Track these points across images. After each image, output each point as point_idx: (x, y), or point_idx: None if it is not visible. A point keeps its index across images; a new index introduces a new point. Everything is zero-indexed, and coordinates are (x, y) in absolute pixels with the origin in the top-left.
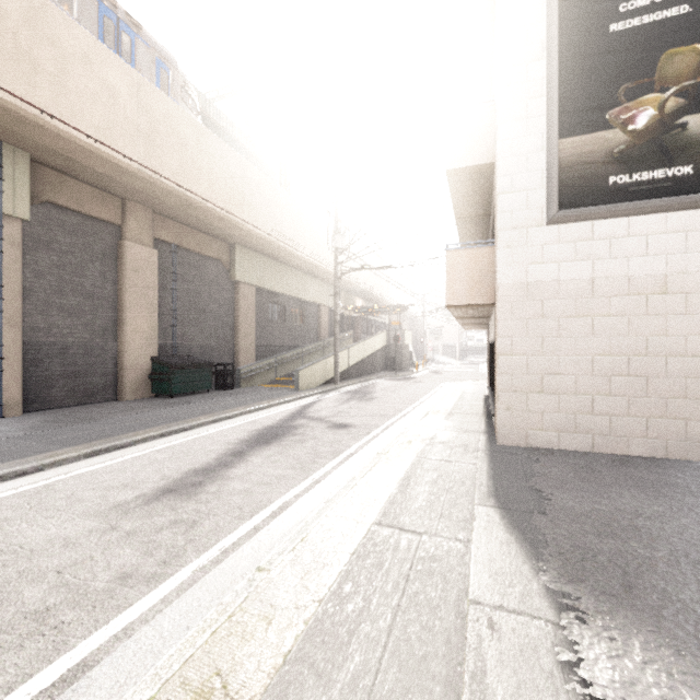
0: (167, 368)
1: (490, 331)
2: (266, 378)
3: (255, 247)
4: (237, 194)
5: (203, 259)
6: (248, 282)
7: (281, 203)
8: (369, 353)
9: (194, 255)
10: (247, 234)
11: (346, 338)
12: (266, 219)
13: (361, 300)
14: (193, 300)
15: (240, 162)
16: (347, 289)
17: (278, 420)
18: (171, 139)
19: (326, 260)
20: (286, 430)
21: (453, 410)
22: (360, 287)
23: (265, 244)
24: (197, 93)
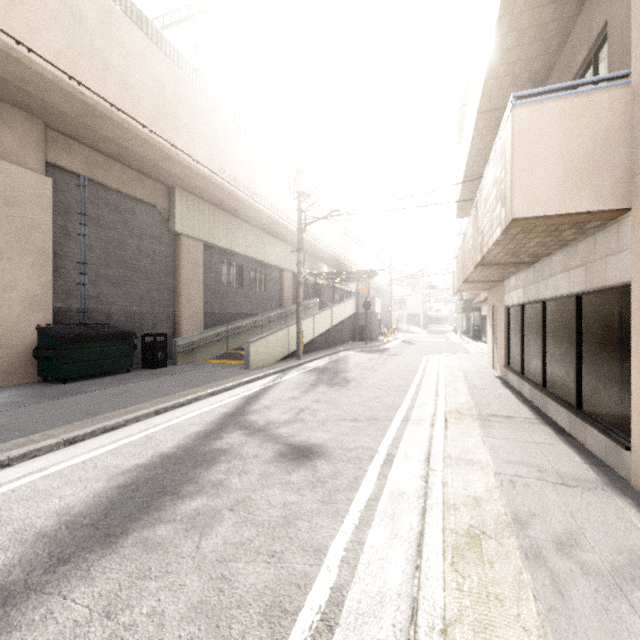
0: (57, 340)
1: (534, 285)
2: (214, 352)
3: (201, 193)
4: (169, 112)
5: (130, 202)
6: (193, 236)
7: (233, 140)
8: (336, 322)
9: (115, 194)
10: (186, 170)
11: (311, 305)
12: (212, 154)
13: (327, 266)
14: (113, 252)
15: (173, 72)
16: (312, 253)
17: (192, 434)
18: (51, 2)
19: (289, 217)
20: (190, 468)
21: (480, 409)
22: (326, 251)
23: (212, 187)
24: (129, 4)
